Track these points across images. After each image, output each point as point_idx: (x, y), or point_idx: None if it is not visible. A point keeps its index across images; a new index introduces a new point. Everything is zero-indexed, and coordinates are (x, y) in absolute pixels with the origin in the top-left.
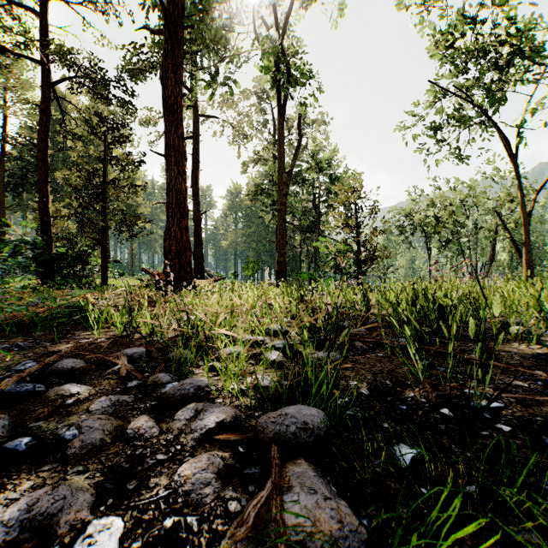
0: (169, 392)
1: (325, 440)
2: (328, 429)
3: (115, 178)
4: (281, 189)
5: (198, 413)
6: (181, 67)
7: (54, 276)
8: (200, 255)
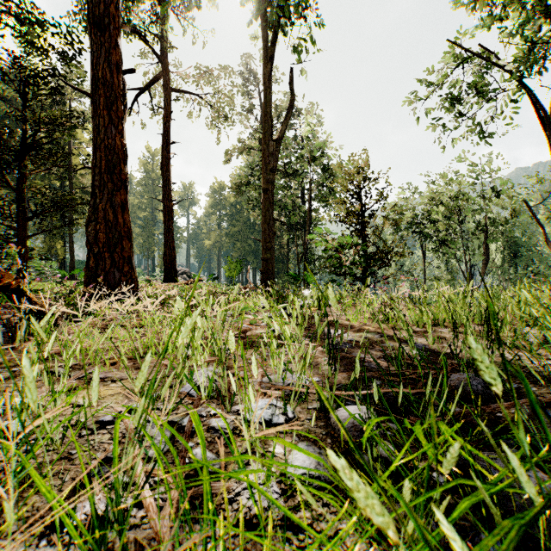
0: None
1: None
2: None
3: (32, 140)
4: (267, 162)
5: None
6: None
7: None
8: (172, 253)
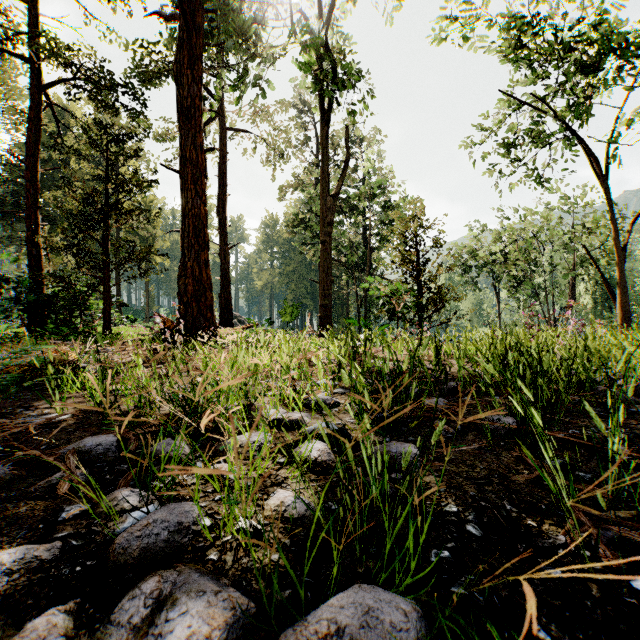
0: (119, 543)
1: None
2: None
3: (119, 201)
4: (325, 216)
5: (159, 606)
6: (201, 61)
7: (46, 322)
8: (228, 297)
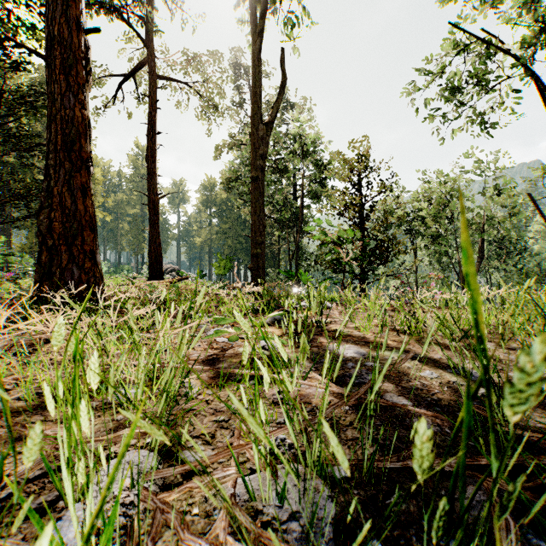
0: None
1: None
2: None
3: None
4: (257, 147)
5: None
6: None
7: None
8: (158, 249)
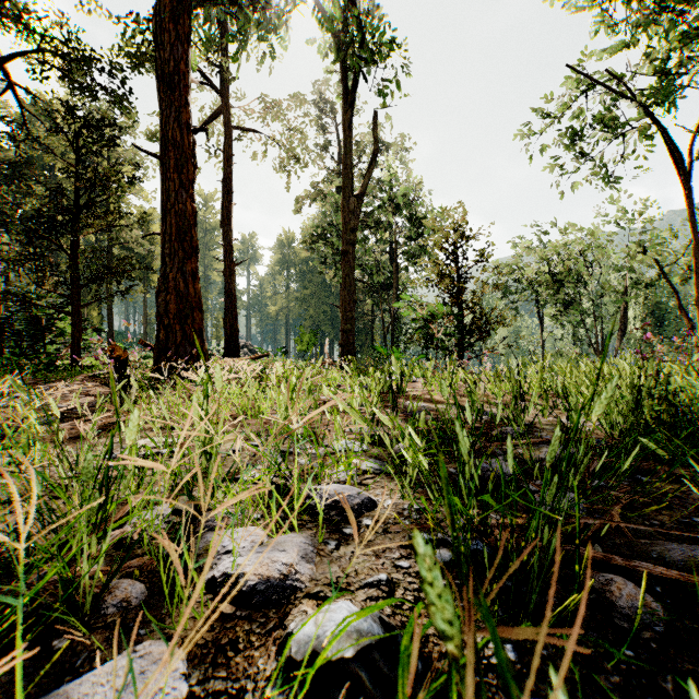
0: None
1: None
2: None
3: (89, 200)
4: (347, 221)
5: None
6: (187, 15)
7: (3, 352)
8: (234, 323)
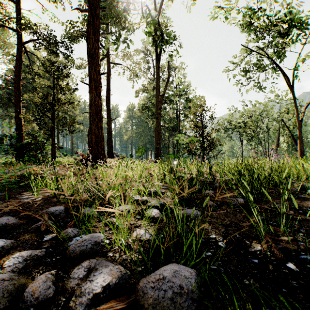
0: (71, 248)
1: (198, 301)
2: (199, 287)
3: (59, 98)
4: (158, 105)
5: (90, 271)
6: (98, 31)
7: (24, 156)
8: (111, 144)
